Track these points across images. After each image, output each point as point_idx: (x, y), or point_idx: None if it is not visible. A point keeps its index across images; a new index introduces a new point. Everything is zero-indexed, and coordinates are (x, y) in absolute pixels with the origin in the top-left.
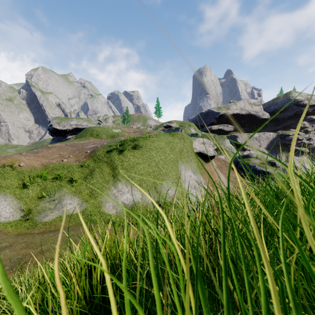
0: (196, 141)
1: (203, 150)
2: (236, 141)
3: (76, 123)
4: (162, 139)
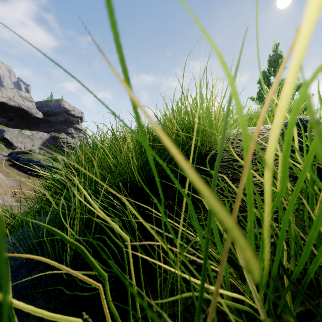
0: None
1: None
2: (3, 136)
3: None
4: None
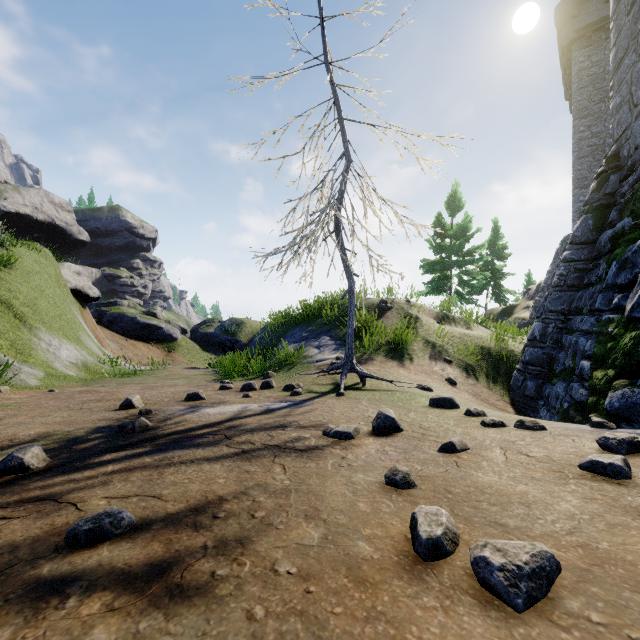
0: (65, 267)
1: (82, 286)
2: None
3: None
4: (25, 253)
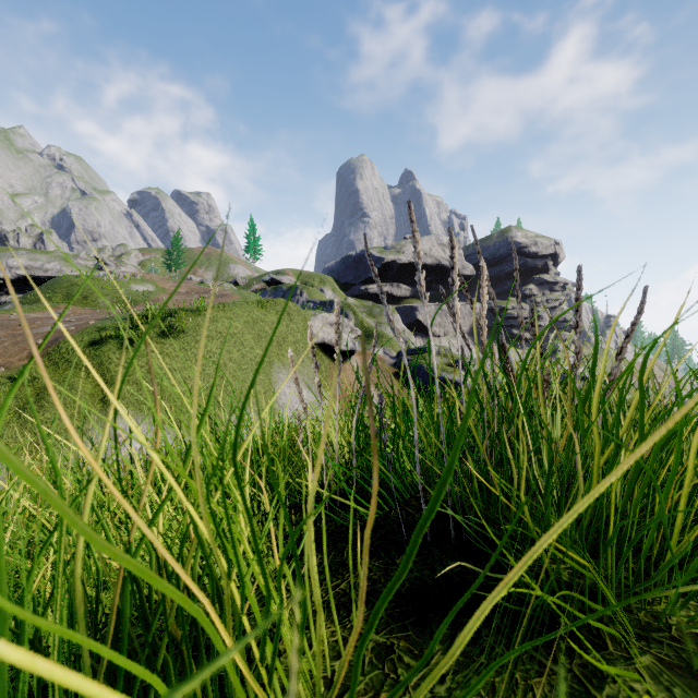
0: (318, 318)
1: (330, 339)
2: (415, 318)
3: (27, 263)
4: (239, 313)
